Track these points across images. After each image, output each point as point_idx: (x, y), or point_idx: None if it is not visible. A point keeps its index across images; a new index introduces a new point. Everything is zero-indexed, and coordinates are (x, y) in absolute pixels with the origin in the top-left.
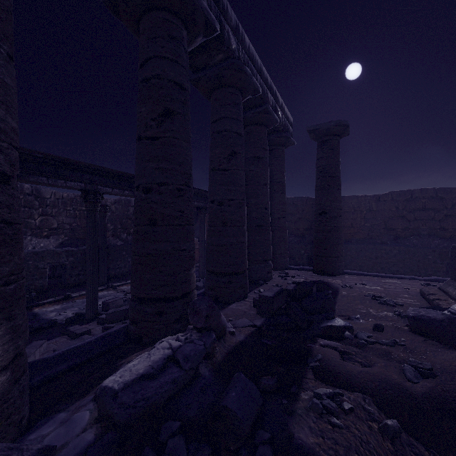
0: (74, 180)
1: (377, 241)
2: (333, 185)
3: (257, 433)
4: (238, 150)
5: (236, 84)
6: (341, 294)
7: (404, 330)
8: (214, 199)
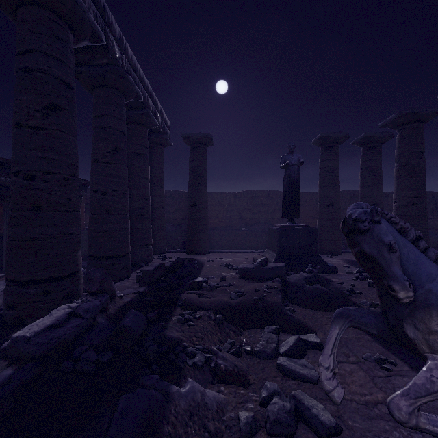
0: None
1: (235, 228)
2: (202, 183)
3: (144, 339)
4: (121, 147)
5: (119, 88)
6: (206, 266)
7: (236, 278)
8: (97, 188)
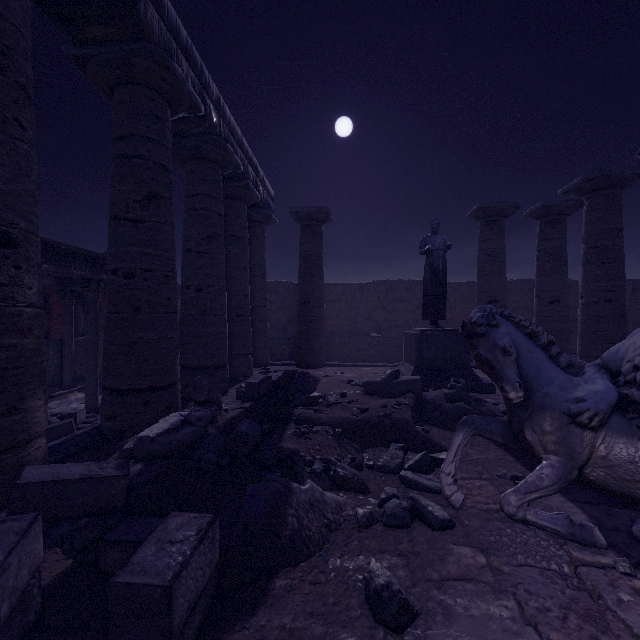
0: None
1: (361, 333)
2: (316, 273)
3: (260, 449)
4: (218, 232)
5: (216, 159)
6: (322, 382)
7: (360, 394)
8: (190, 284)
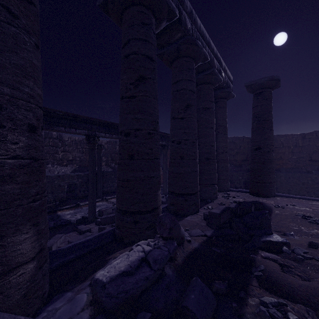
0: (81, 129)
1: (303, 170)
2: (267, 127)
3: None
4: (192, 103)
5: (190, 54)
6: (275, 213)
7: None
8: (174, 139)
